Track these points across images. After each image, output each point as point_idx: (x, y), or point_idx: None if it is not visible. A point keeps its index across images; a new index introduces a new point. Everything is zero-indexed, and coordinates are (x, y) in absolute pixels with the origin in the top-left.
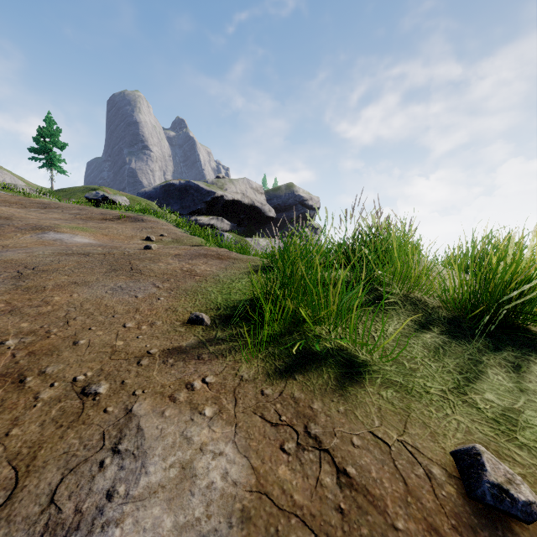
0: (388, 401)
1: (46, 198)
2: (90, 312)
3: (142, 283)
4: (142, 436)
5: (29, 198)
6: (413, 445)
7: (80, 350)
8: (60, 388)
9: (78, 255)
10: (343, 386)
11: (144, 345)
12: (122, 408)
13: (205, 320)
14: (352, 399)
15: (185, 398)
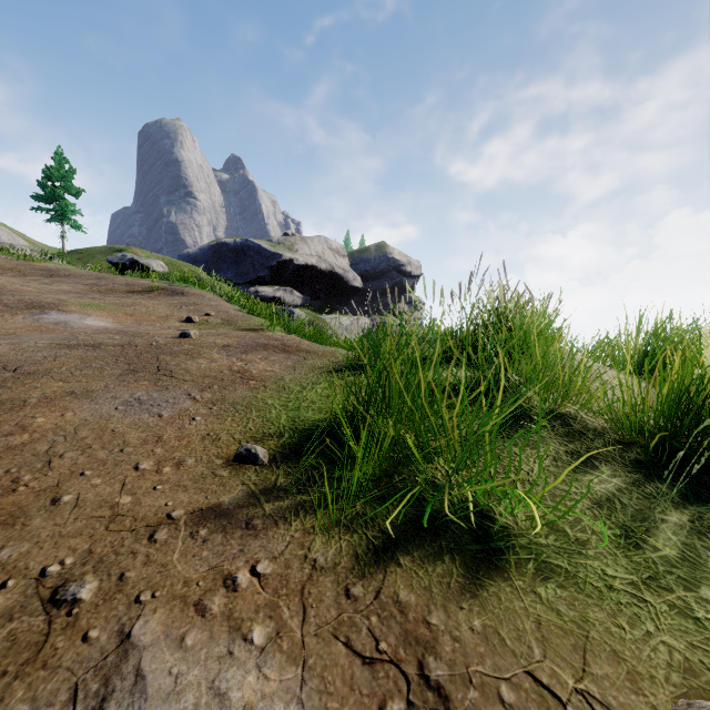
0: (551, 607)
1: (54, 262)
2: (87, 444)
3: (171, 392)
4: (142, 692)
5: (31, 262)
6: (602, 702)
7: (60, 514)
8: (16, 592)
9: (84, 347)
10: (476, 577)
11: (164, 502)
12: (115, 630)
13: (261, 457)
14: (493, 604)
15: (220, 606)
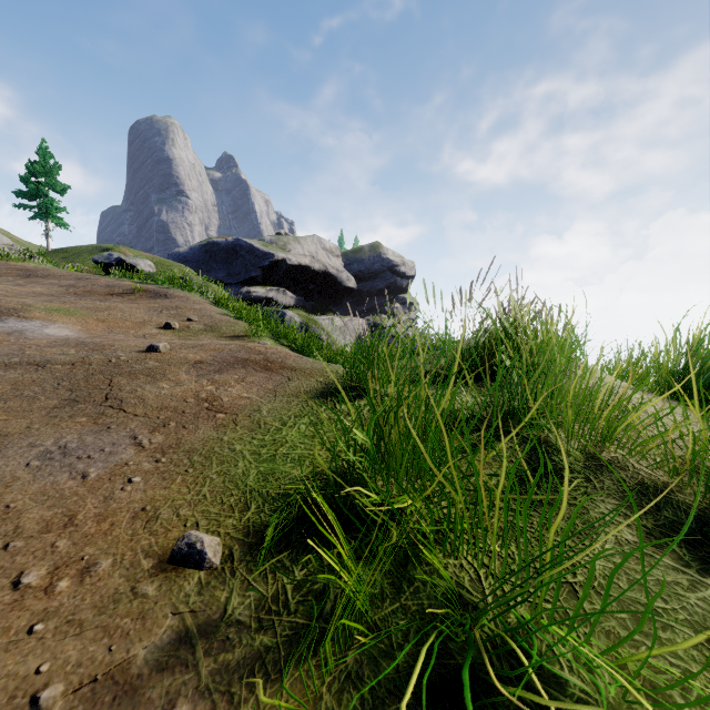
0: None
1: (33, 262)
2: None
3: (112, 434)
4: None
5: (8, 262)
6: None
7: None
8: None
9: (26, 367)
10: None
11: (35, 665)
12: None
13: (209, 557)
14: None
15: None
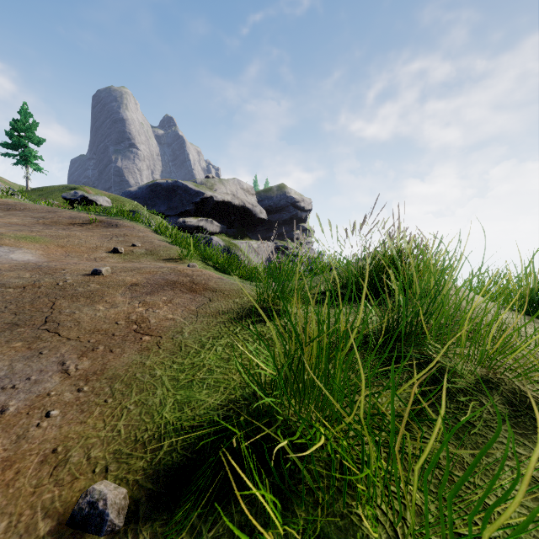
0: None
1: (14, 198)
2: None
3: (42, 360)
4: None
5: None
6: None
7: None
8: None
9: None
10: None
11: None
12: None
13: (111, 518)
14: None
15: None
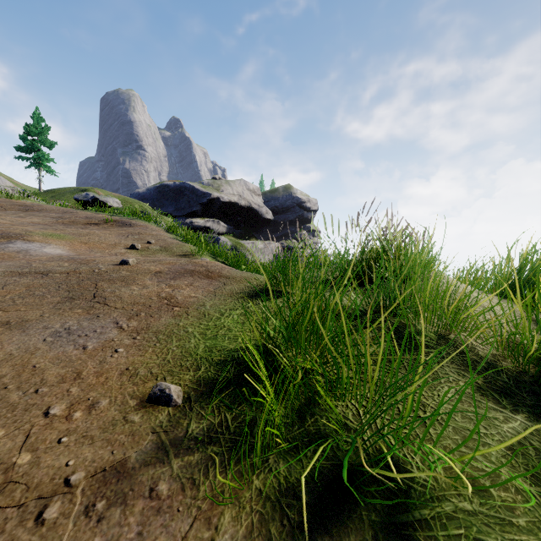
0: None
1: (30, 200)
2: (3, 383)
3: (100, 320)
4: None
5: (11, 200)
6: None
7: None
8: None
9: (34, 275)
10: None
11: (65, 461)
12: None
13: (174, 398)
14: None
15: None
